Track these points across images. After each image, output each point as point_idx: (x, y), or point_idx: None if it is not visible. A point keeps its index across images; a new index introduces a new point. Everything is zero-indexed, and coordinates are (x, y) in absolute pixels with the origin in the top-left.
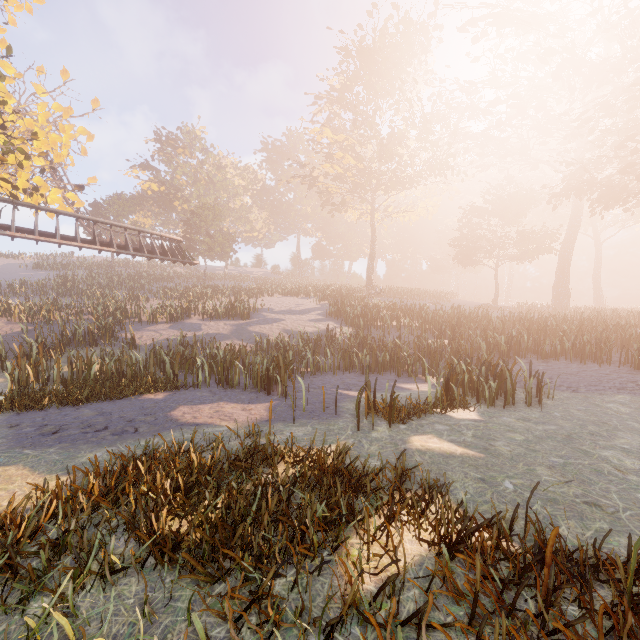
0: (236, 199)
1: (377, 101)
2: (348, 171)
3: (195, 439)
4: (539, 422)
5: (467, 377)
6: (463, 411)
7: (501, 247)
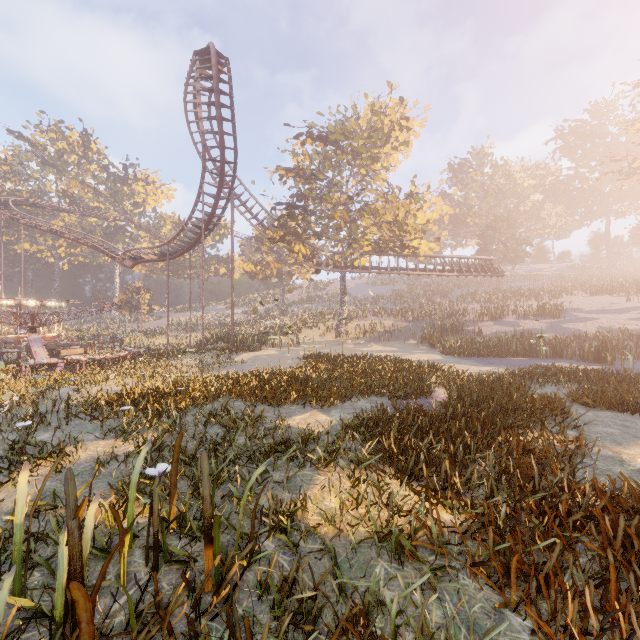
0: (527, 202)
1: None
2: None
3: None
4: None
5: None
6: None
7: None
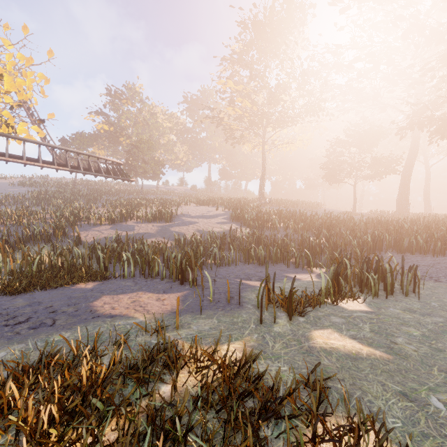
0: (164, 136)
1: (267, 62)
2: (245, 112)
3: (105, 334)
4: (424, 313)
5: (349, 270)
6: (352, 301)
7: (358, 169)
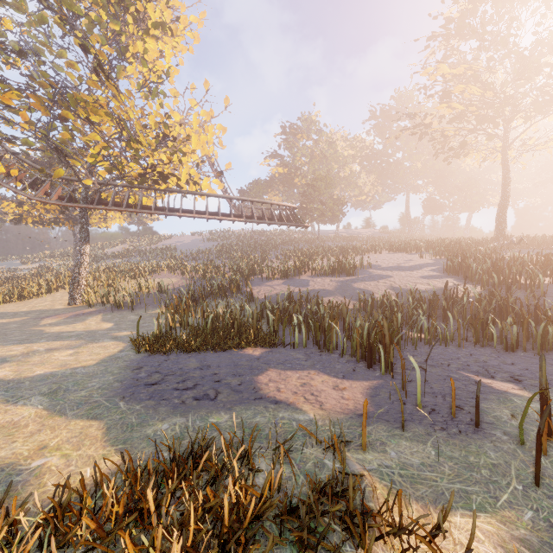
0: (345, 168)
1: (512, 13)
2: (470, 105)
3: (265, 428)
4: None
5: None
6: None
7: None
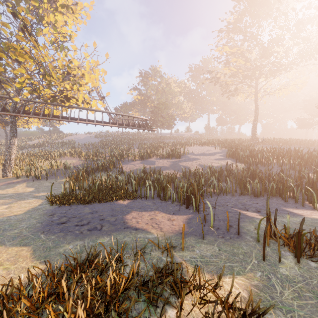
0: (175, 98)
1: (259, 23)
2: (239, 69)
3: (130, 243)
4: None
5: None
6: None
7: None
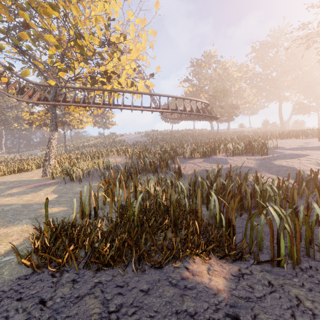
0: (235, 84)
1: None
2: None
3: None
4: None
5: None
6: None
7: None
